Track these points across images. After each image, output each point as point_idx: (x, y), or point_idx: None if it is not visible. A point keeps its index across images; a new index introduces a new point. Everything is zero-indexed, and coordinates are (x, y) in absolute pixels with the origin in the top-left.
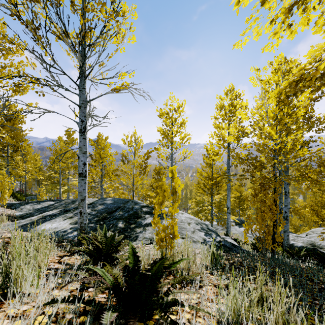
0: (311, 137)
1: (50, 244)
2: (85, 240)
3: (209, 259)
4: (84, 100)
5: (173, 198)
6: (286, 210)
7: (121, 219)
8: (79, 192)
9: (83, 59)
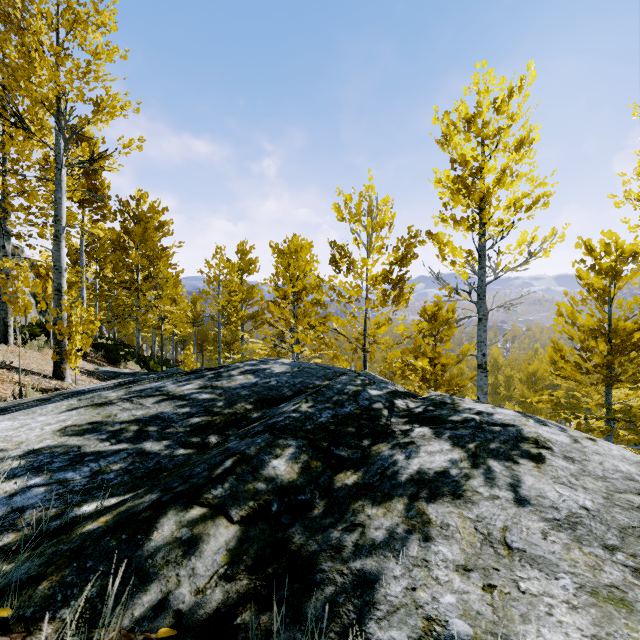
0: None
1: None
2: None
3: None
4: None
5: None
6: None
7: (296, 432)
8: None
9: None
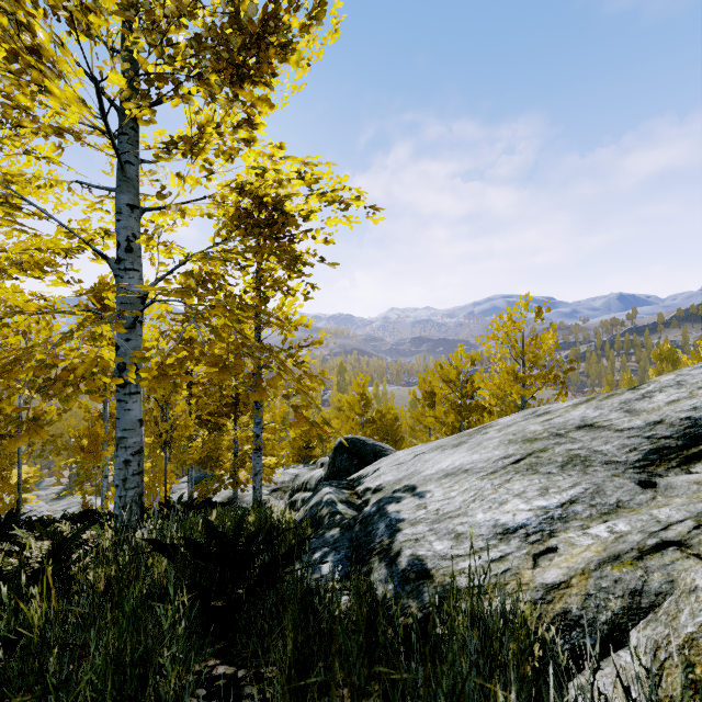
0: None
1: None
2: None
3: None
4: None
5: None
6: None
7: None
8: None
9: None
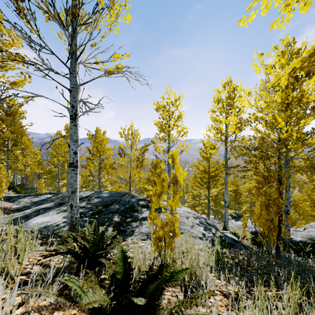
0: (312, 128)
1: (33, 241)
2: (70, 238)
3: (214, 259)
4: (75, 84)
5: (173, 189)
6: (287, 204)
7: (117, 212)
8: (69, 183)
9: (74, 39)
